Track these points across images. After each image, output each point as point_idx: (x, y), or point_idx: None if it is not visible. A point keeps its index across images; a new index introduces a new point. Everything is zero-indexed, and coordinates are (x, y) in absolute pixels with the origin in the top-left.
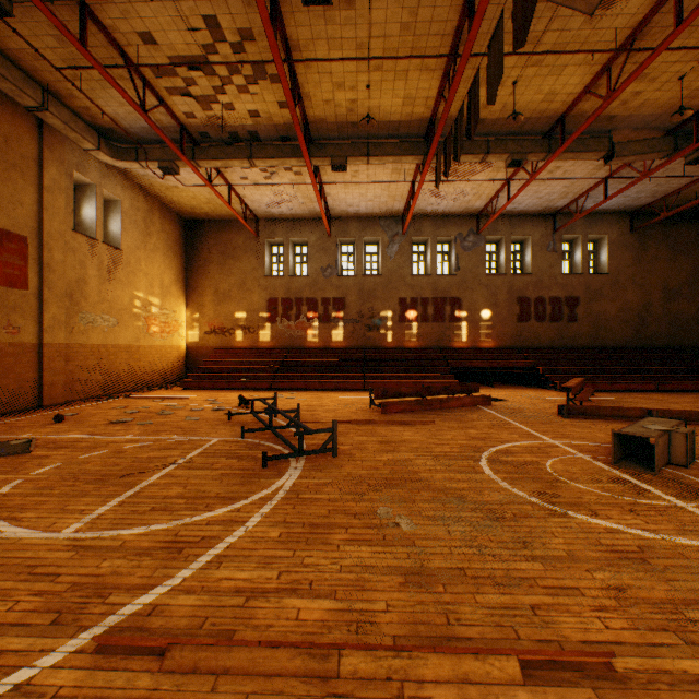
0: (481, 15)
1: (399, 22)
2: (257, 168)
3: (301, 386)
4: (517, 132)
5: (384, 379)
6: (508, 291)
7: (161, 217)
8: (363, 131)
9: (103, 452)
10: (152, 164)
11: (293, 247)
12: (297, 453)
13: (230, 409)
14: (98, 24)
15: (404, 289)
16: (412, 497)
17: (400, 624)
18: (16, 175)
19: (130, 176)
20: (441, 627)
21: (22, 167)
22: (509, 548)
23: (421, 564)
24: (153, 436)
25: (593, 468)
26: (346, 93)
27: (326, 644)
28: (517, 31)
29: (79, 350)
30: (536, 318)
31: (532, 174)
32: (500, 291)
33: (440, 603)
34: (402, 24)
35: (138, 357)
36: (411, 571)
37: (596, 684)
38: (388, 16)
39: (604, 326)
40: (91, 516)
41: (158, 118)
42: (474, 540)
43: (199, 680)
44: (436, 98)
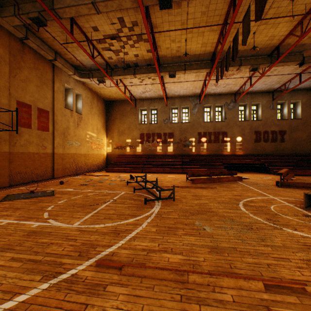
0: (239, 6)
1: (200, 11)
2: (136, 78)
3: (155, 171)
4: (255, 55)
5: (191, 168)
6: (250, 128)
7: (96, 100)
8: (182, 59)
9: (81, 196)
10: (94, 79)
11: (150, 111)
12: (158, 199)
13: (127, 180)
14: (77, 25)
15: (200, 128)
16: (209, 218)
17: (210, 266)
18: (45, 86)
19: (85, 84)
20: (228, 269)
21: (47, 83)
22: (255, 241)
23: (216, 244)
24: (98, 190)
25: (294, 209)
26: (176, 44)
27: (182, 270)
28: (257, 13)
29: (67, 155)
30: (264, 140)
31: (262, 73)
32: (246, 128)
33: (226, 260)
34: (202, 12)
35: (88, 158)
36: (212, 247)
37: (298, 295)
38: (195, 10)
39: (299, 144)
40: (82, 219)
41: (98, 60)
42: (239, 237)
43: (135, 279)
44: (216, 43)
